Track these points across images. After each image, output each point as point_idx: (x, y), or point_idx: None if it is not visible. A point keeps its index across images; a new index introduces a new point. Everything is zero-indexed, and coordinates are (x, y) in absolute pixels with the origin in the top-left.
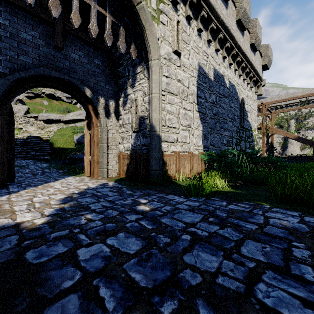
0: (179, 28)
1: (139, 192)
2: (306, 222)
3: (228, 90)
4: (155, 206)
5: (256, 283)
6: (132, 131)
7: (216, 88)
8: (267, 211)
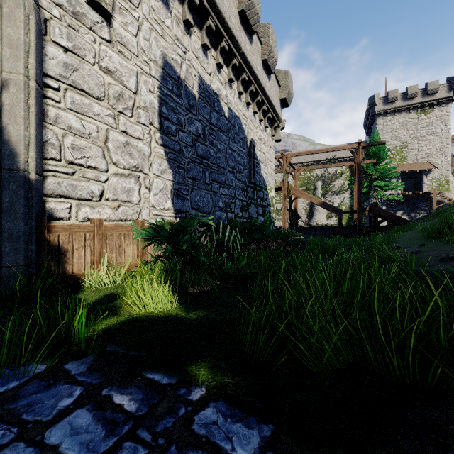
0: None
1: None
2: None
3: (227, 121)
4: None
5: None
6: None
7: (203, 111)
8: (165, 446)
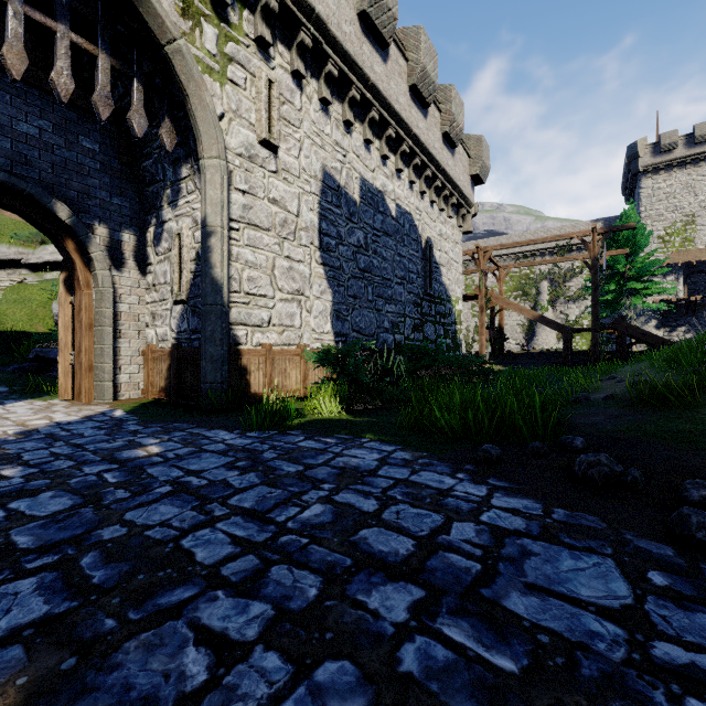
0: (273, 94)
1: (156, 427)
2: (387, 458)
3: (395, 222)
4: (162, 450)
5: (200, 530)
6: (172, 301)
7: (365, 216)
8: (352, 447)
